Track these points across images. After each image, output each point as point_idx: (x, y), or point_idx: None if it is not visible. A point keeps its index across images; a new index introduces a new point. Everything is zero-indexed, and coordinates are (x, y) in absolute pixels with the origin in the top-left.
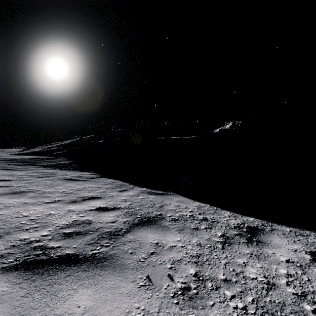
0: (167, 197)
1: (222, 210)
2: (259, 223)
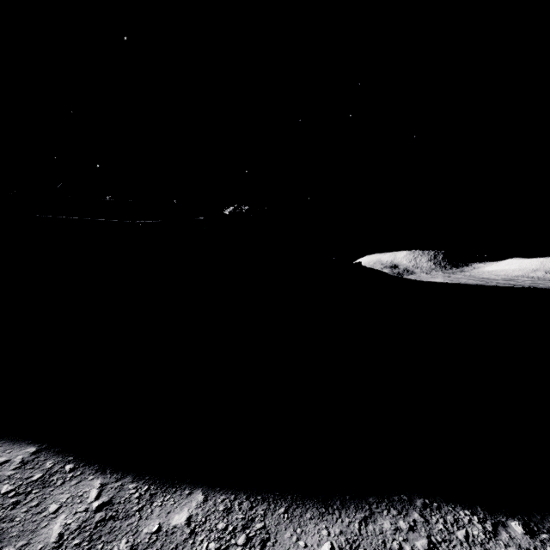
0: None
1: (78, 472)
2: None
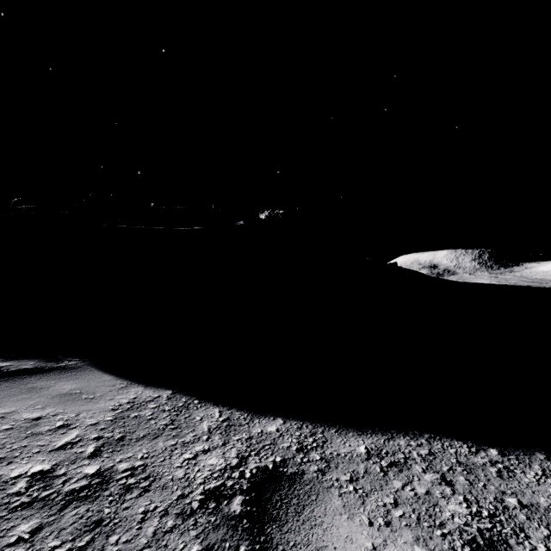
0: (27, 386)
1: (203, 404)
2: (292, 444)
